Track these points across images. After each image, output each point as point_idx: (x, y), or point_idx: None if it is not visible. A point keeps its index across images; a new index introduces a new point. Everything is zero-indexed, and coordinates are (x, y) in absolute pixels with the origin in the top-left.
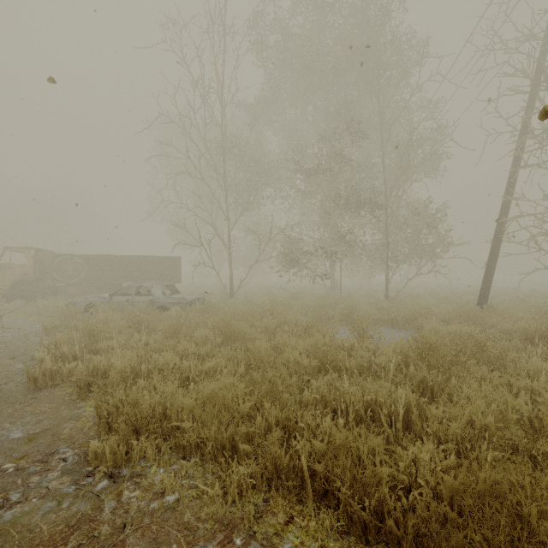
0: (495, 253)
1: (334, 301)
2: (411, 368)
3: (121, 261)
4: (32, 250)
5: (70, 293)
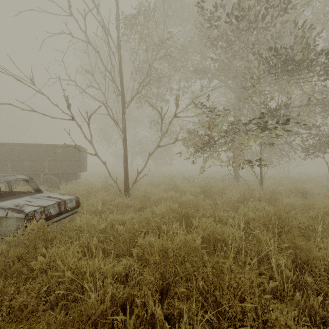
0: None
1: (286, 209)
2: None
3: (9, 149)
4: None
5: None
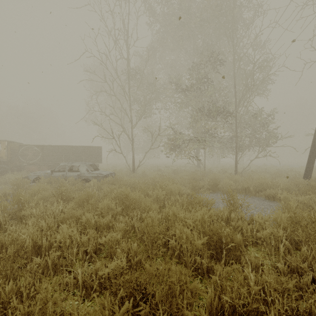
0: None
1: (202, 175)
2: (303, 248)
3: (63, 149)
4: (5, 142)
5: (30, 169)
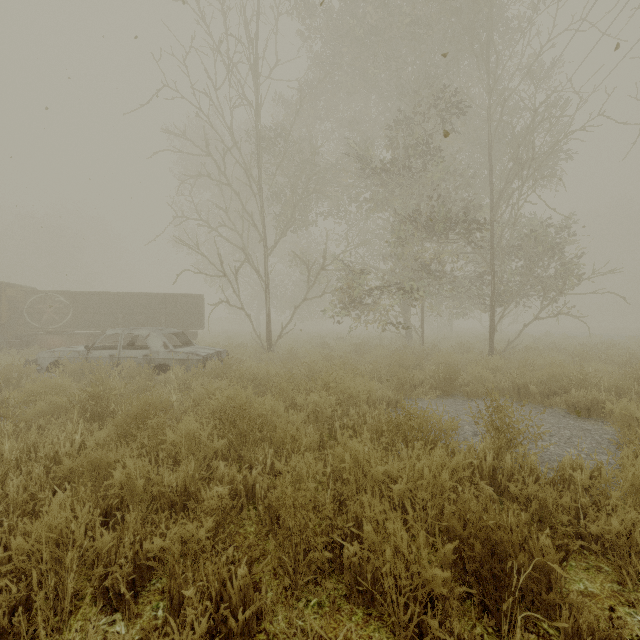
0: None
1: (418, 357)
2: None
3: (120, 300)
4: None
5: (50, 343)
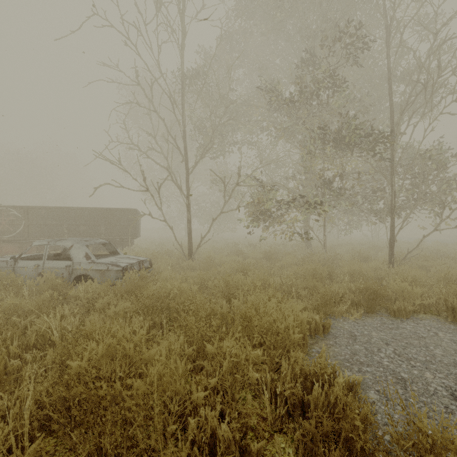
0: None
1: (328, 267)
2: None
3: (65, 214)
4: None
5: (4, 250)
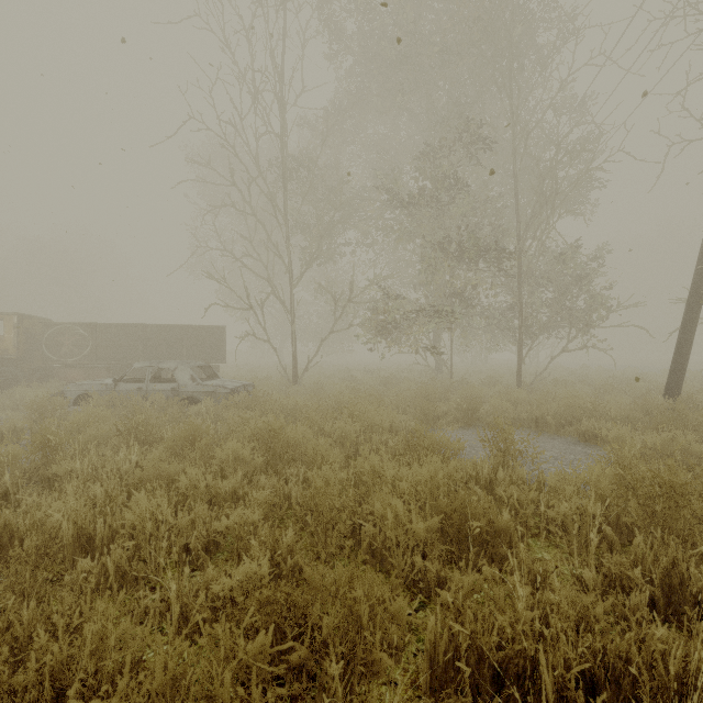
0: (693, 317)
1: (444, 390)
2: (637, 539)
3: (140, 332)
4: (13, 316)
5: (68, 377)
